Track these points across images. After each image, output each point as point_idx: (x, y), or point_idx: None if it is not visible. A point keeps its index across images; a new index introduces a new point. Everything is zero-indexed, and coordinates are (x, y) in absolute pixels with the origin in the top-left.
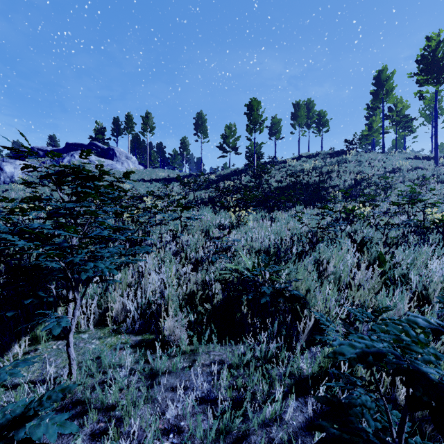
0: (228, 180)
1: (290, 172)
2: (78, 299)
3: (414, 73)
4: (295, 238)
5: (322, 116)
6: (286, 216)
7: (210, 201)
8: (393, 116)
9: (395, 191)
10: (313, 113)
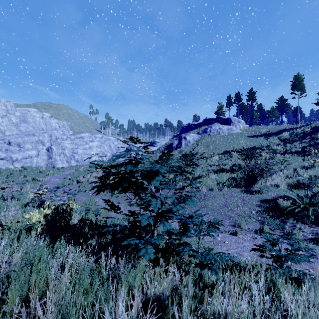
0: None
1: None
2: (267, 177)
3: None
4: None
5: None
6: None
7: (302, 151)
8: None
9: None
10: None
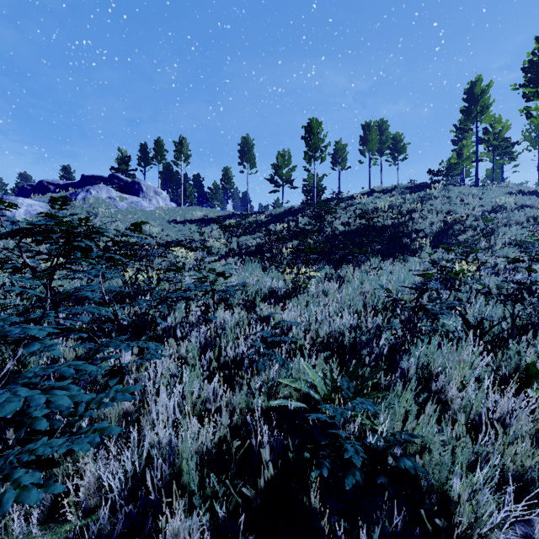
0: (281, 222)
1: (359, 211)
2: None
3: (520, 84)
4: (380, 320)
5: (399, 141)
6: (359, 273)
7: (258, 251)
8: (489, 140)
9: (498, 237)
10: (386, 136)
